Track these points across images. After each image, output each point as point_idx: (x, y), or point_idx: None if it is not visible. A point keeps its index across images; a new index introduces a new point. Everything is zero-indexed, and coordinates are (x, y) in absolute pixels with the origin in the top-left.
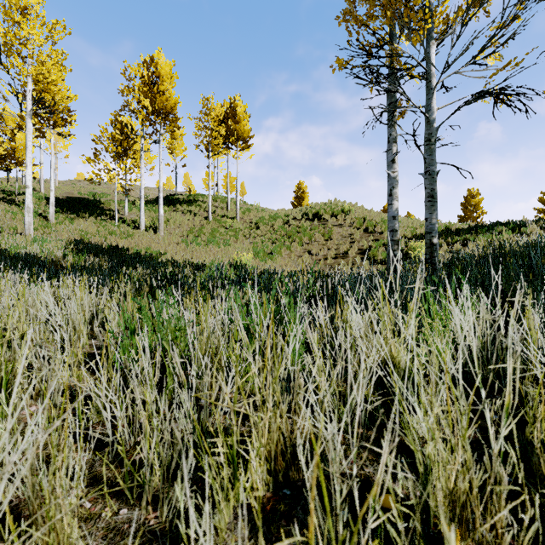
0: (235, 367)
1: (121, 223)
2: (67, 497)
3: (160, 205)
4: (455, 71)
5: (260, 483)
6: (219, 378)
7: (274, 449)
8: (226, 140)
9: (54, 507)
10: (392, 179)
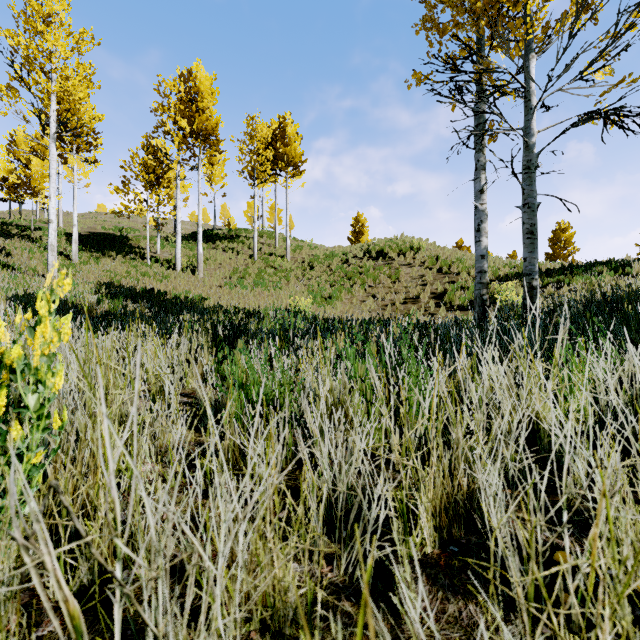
0: (403, 419)
1: (153, 263)
2: (281, 542)
3: (199, 242)
4: (558, 89)
5: (428, 539)
6: (352, 434)
7: (438, 504)
8: (275, 165)
9: (262, 552)
10: (480, 212)
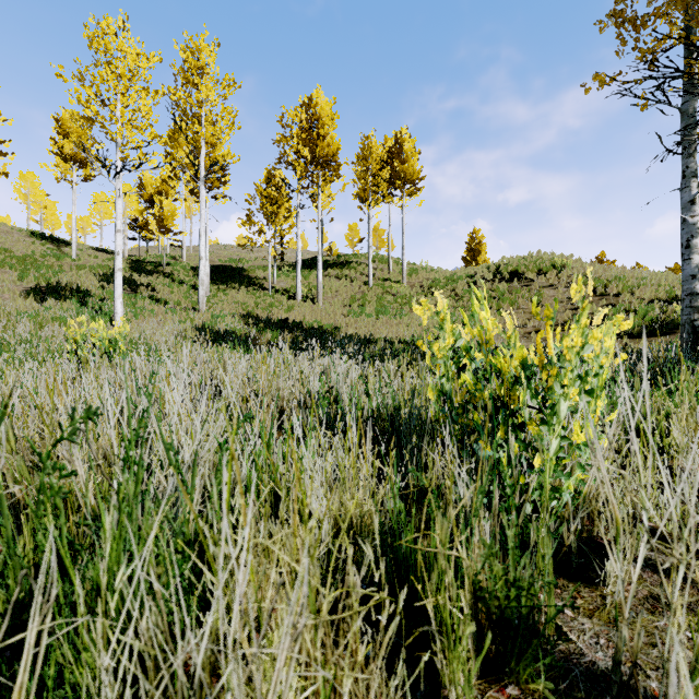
0: None
1: (274, 293)
2: None
3: (319, 270)
4: None
5: None
6: None
7: None
8: (390, 185)
9: None
10: (690, 225)
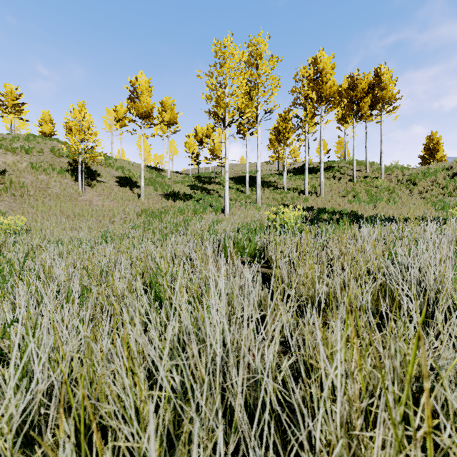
0: None
1: (288, 190)
2: None
3: (321, 173)
4: None
5: None
6: None
7: None
8: (370, 108)
9: None
10: None
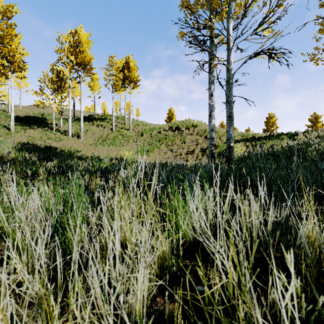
0: None
1: (57, 132)
2: None
3: (81, 121)
4: (244, 39)
5: None
6: None
7: None
8: (124, 82)
9: None
10: (211, 106)
